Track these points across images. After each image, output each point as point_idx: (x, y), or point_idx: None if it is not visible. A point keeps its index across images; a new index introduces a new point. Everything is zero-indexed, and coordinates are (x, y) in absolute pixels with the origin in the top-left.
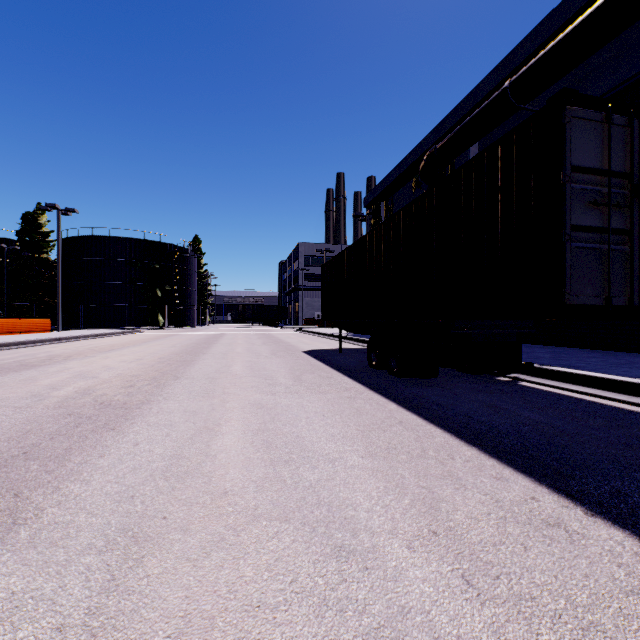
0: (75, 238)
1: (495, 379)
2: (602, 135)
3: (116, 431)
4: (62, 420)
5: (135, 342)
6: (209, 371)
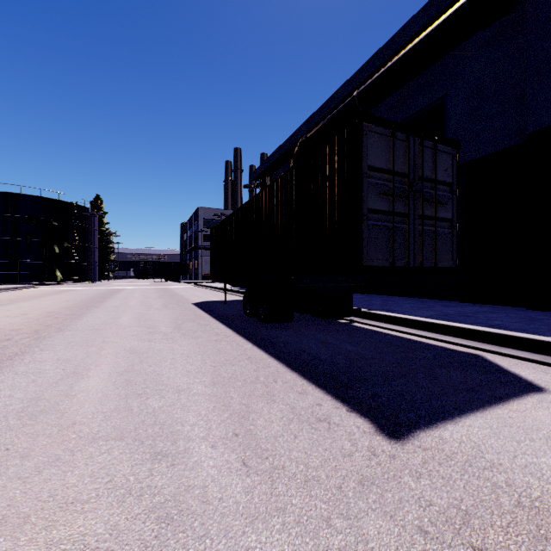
0: None
1: (337, 321)
2: (389, 146)
3: None
4: None
5: (26, 297)
6: (96, 323)
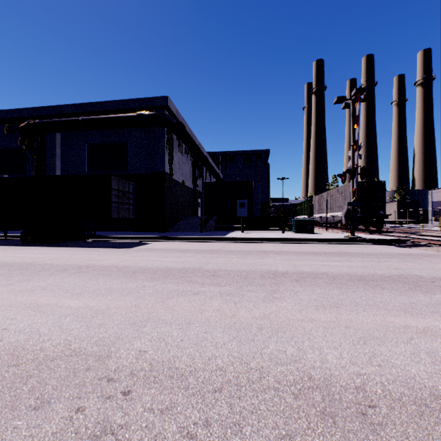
0: None
1: (86, 241)
2: (118, 182)
3: None
4: None
5: None
6: None
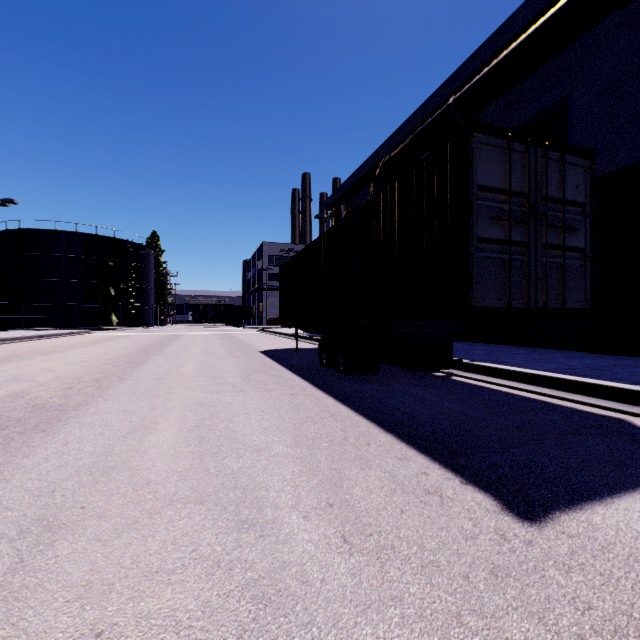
0: (15, 231)
1: (432, 374)
2: (504, 160)
3: (46, 432)
4: None
5: (83, 343)
6: (158, 372)
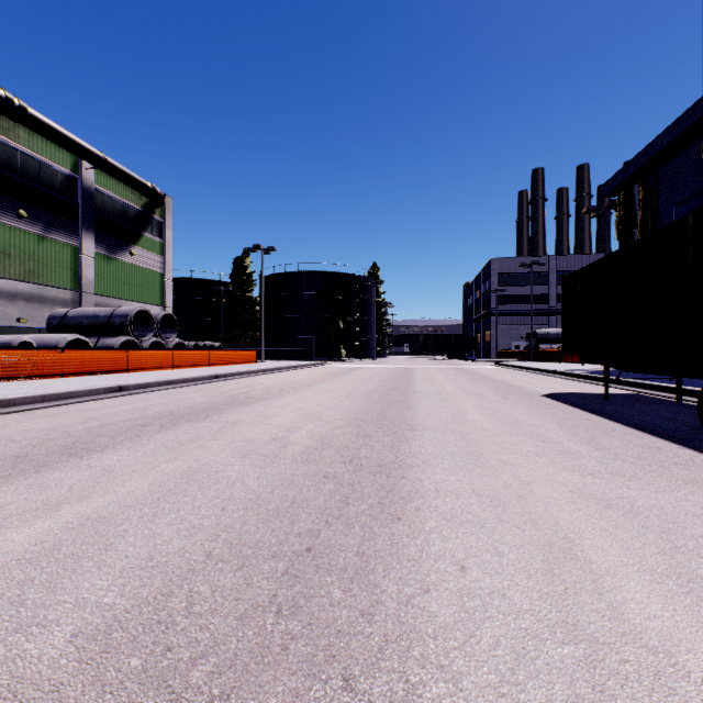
0: (271, 276)
1: None
2: None
3: (405, 524)
4: (321, 486)
5: (330, 375)
6: (443, 419)
